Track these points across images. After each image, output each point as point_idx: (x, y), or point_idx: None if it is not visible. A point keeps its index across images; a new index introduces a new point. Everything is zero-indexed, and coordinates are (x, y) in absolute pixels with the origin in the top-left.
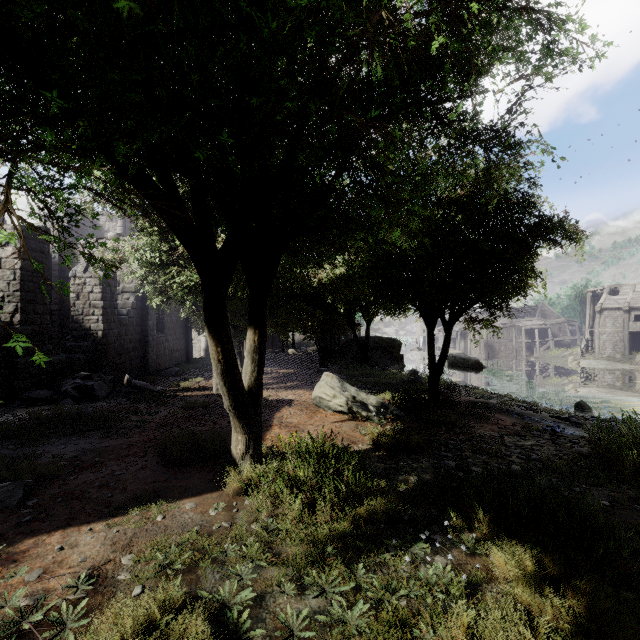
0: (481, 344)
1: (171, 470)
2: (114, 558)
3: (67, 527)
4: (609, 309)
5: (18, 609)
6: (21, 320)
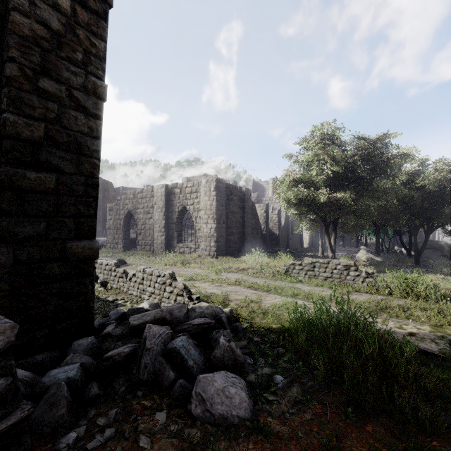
0: None
1: None
2: None
3: None
4: None
5: None
6: (265, 230)
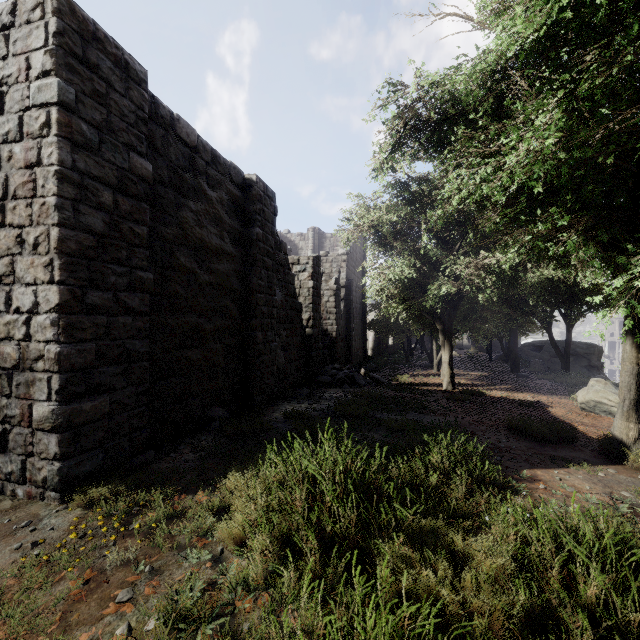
0: None
1: (543, 445)
2: (611, 491)
3: (536, 468)
4: None
5: (595, 504)
6: (312, 325)
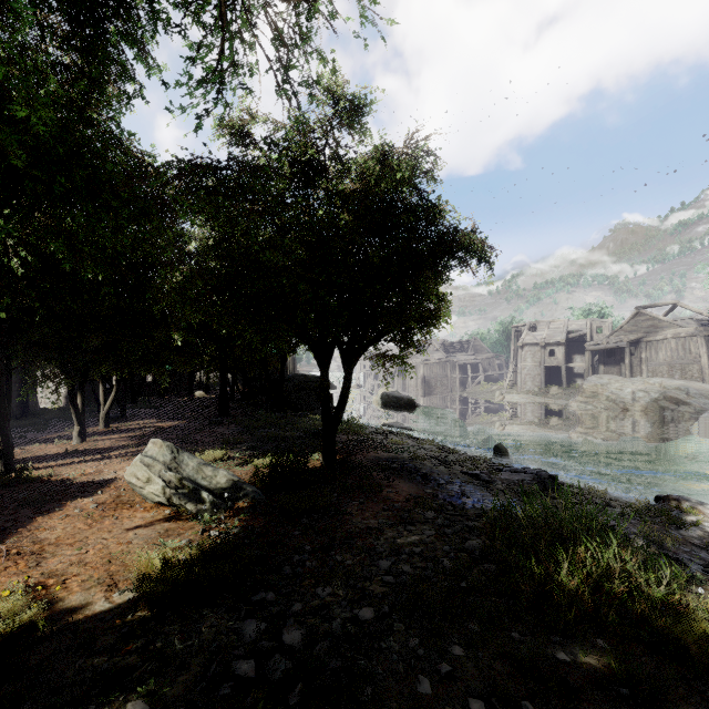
0: (418, 380)
1: None
2: None
3: None
4: (529, 344)
5: None
6: None
